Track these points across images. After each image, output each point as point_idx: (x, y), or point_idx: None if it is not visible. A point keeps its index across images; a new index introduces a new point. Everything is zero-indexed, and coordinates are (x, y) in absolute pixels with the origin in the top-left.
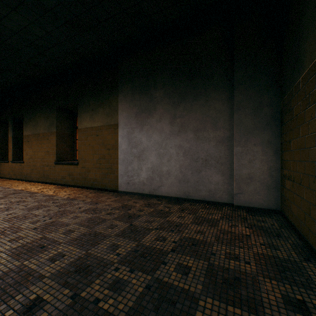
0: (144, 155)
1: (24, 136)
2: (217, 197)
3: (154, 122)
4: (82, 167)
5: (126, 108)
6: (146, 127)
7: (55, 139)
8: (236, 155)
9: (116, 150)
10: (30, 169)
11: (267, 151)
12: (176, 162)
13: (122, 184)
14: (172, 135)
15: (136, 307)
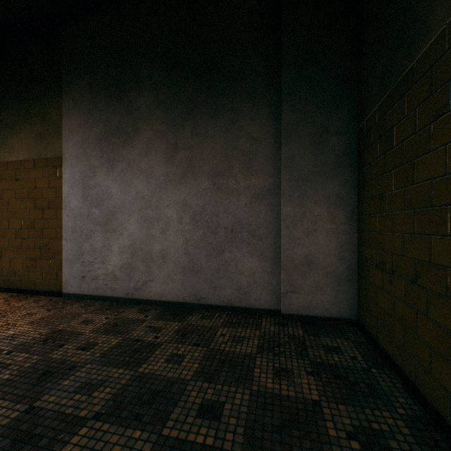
0: (116, 220)
1: None
2: (252, 299)
3: (136, 157)
4: None
5: (78, 127)
6: (121, 165)
7: None
8: (286, 221)
9: (59, 210)
10: None
11: (337, 215)
12: (177, 235)
13: (70, 279)
14: (170, 182)
15: None
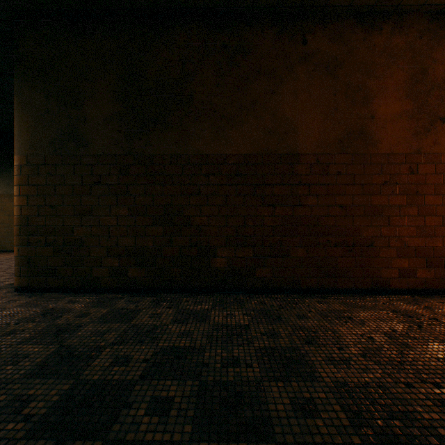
0: None
1: None
2: None
3: None
4: None
5: None
6: None
7: None
8: None
9: None
10: None
11: None
12: None
13: None
14: None
15: None
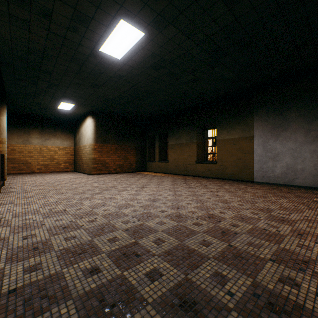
0: (278, 157)
1: (168, 145)
2: None
3: (288, 135)
4: (220, 165)
5: (260, 125)
6: (280, 138)
7: (195, 147)
8: None
9: (252, 154)
10: (174, 166)
11: None
12: (309, 162)
13: (257, 177)
14: (306, 143)
15: None
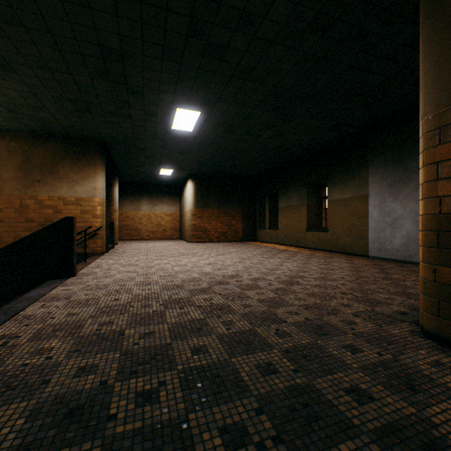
0: (397, 223)
1: (278, 207)
2: None
3: (409, 192)
4: (331, 234)
5: (377, 180)
6: (400, 196)
7: (305, 210)
8: None
9: (366, 218)
10: (283, 235)
11: None
12: None
13: (372, 250)
14: None
15: (385, 284)
